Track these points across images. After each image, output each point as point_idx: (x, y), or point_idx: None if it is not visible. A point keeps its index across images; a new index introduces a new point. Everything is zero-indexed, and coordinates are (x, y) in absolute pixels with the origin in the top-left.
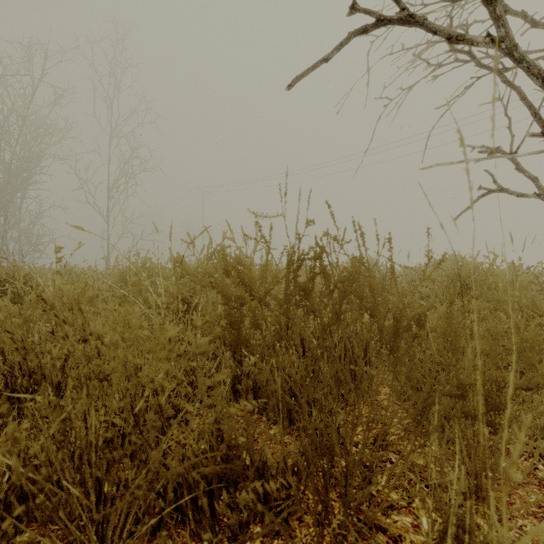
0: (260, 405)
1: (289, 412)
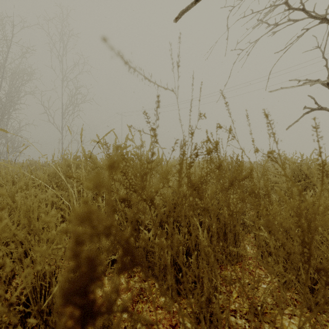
0: (153, 271)
1: (176, 282)
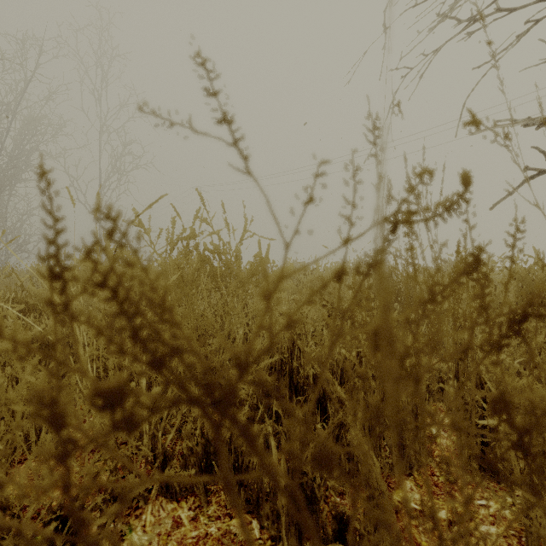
0: (248, 495)
1: (299, 526)
